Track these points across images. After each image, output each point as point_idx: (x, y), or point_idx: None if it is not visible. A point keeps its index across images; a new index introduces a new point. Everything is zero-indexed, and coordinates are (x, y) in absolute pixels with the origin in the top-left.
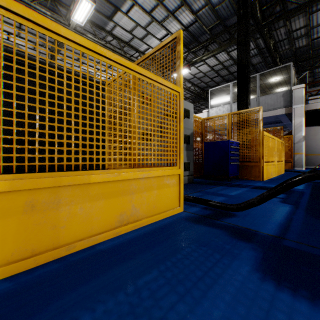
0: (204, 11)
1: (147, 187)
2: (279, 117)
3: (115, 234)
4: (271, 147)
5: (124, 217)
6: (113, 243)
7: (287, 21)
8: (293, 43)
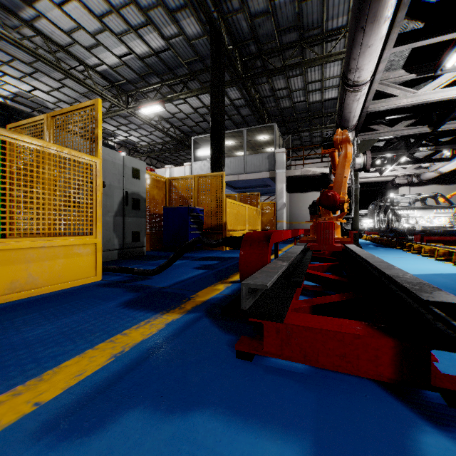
0: (178, 40)
1: (50, 256)
2: (266, 181)
3: (5, 300)
4: (240, 215)
5: (17, 285)
6: (1, 306)
7: (269, 79)
8: (278, 102)
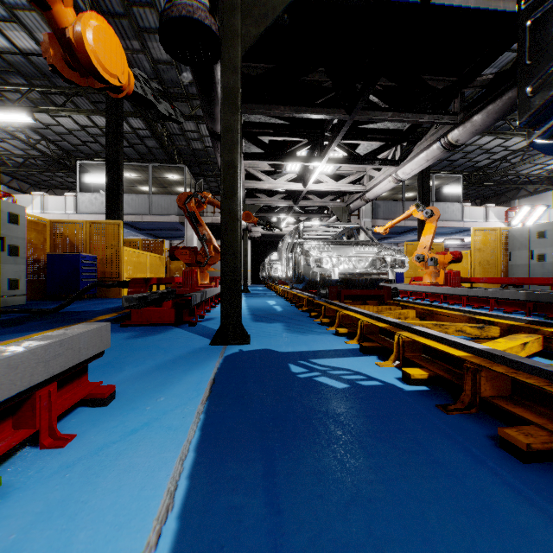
0: None
1: None
2: (176, 225)
3: None
4: (140, 263)
5: None
6: None
7: None
8: (189, 142)
